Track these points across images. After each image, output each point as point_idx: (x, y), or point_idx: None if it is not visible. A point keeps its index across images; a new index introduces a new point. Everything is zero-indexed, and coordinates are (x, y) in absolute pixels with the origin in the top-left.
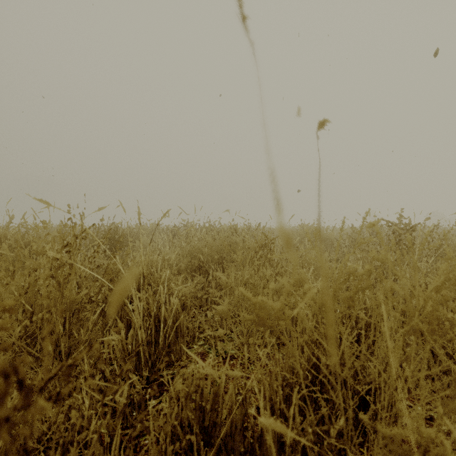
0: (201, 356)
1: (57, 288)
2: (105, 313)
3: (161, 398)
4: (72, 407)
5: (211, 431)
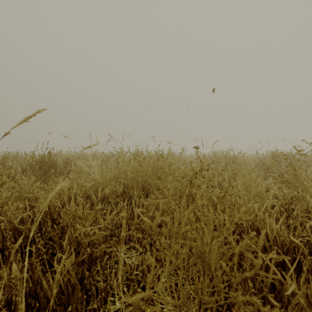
0: None
1: None
2: None
3: None
4: None
5: None
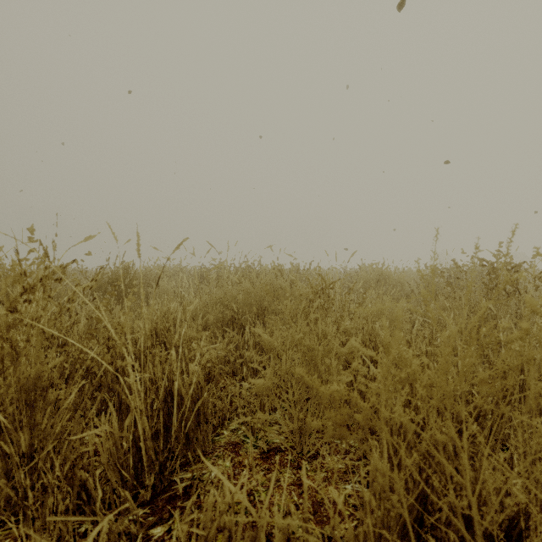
0: (234, 448)
1: (9, 356)
2: (101, 385)
3: (171, 523)
4: None
5: None
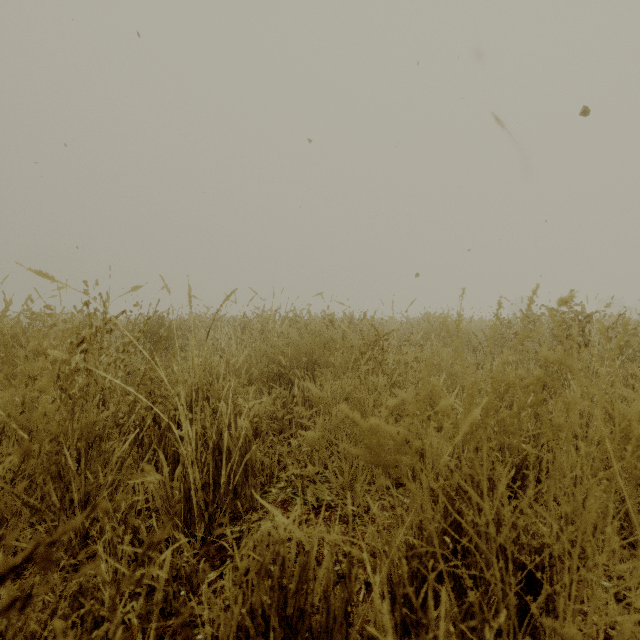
0: (283, 505)
1: (67, 405)
2: (142, 442)
3: (222, 569)
4: (85, 588)
5: (298, 623)
